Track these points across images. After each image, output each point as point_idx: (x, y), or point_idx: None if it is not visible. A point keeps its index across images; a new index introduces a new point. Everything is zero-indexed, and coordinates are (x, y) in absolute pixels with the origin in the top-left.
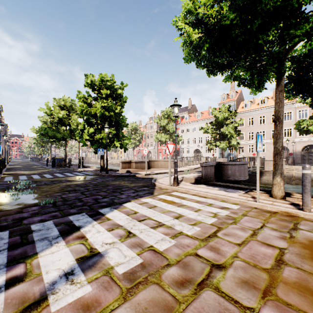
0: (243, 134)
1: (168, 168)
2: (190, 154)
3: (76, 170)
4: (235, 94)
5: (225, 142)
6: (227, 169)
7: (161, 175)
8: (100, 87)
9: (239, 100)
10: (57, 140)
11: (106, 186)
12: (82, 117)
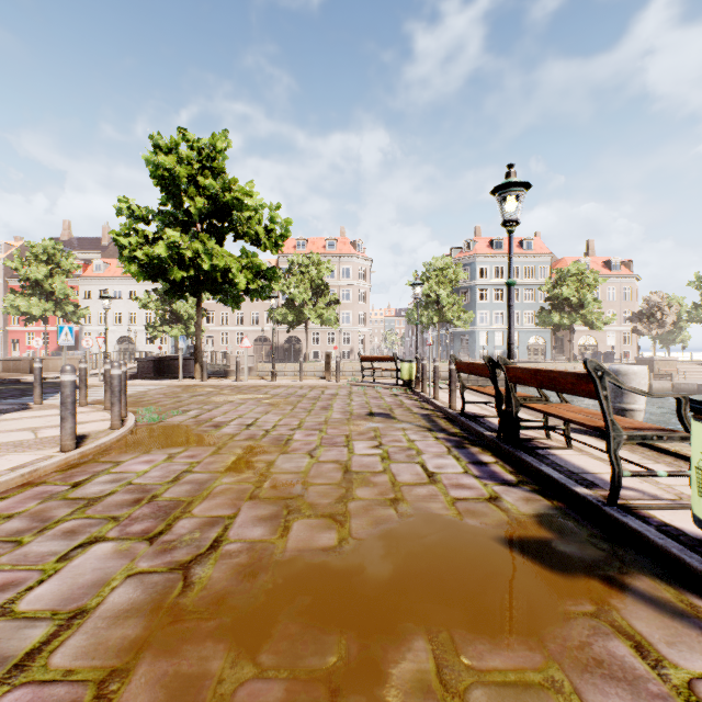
0: (214, 314)
1: None
2: (109, 347)
3: None
4: None
5: (180, 327)
6: (170, 366)
7: None
8: None
9: None
10: None
11: None
12: None
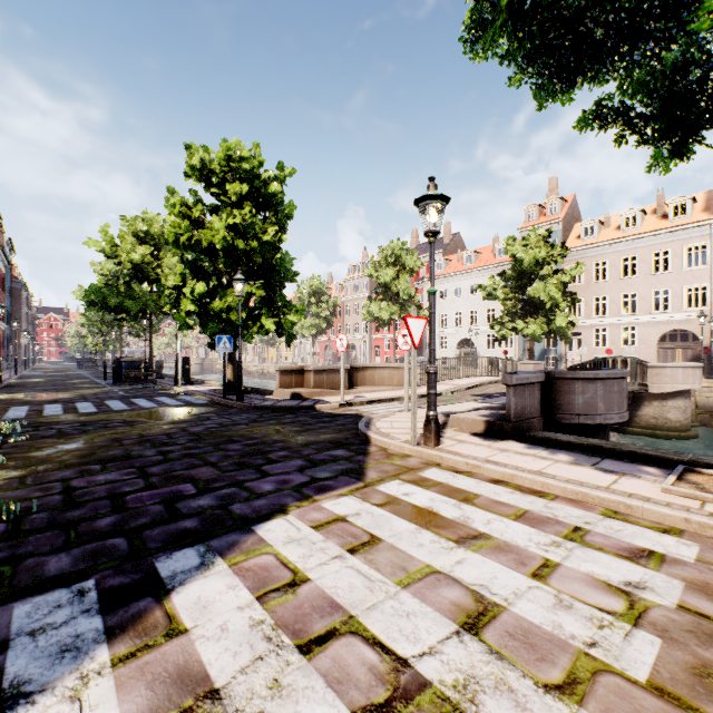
0: (581, 301)
1: (399, 386)
2: (449, 352)
3: (168, 391)
4: (561, 205)
5: (538, 321)
6: (572, 393)
7: (383, 406)
8: (223, 176)
9: (571, 220)
10: (130, 316)
11: (224, 443)
12: (179, 255)
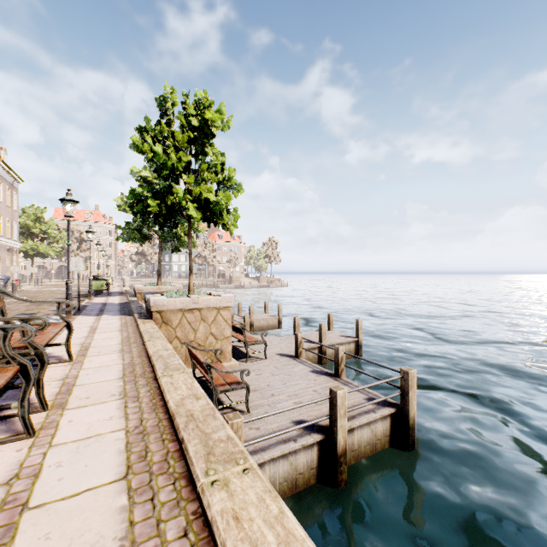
0: None
1: None
2: None
3: None
4: None
5: None
6: None
7: None
8: None
9: None
10: None
11: None
12: None
